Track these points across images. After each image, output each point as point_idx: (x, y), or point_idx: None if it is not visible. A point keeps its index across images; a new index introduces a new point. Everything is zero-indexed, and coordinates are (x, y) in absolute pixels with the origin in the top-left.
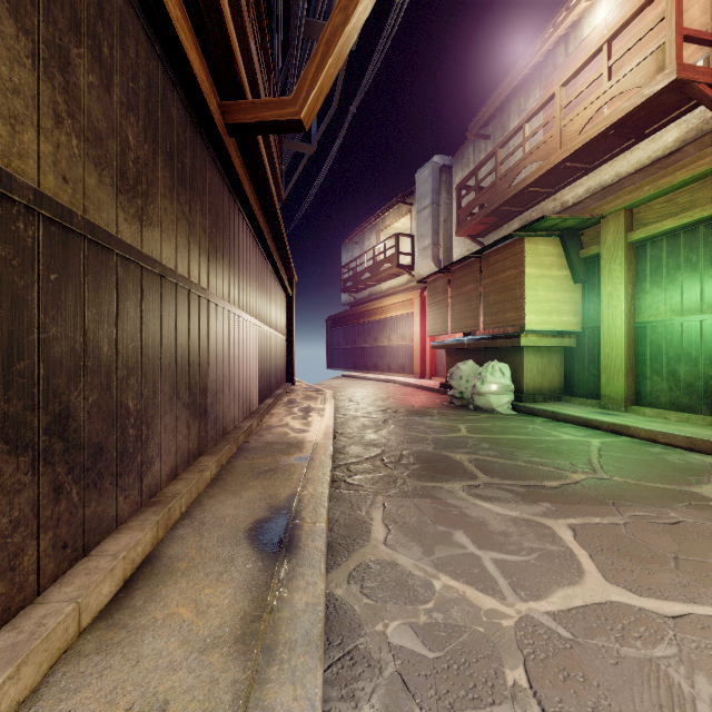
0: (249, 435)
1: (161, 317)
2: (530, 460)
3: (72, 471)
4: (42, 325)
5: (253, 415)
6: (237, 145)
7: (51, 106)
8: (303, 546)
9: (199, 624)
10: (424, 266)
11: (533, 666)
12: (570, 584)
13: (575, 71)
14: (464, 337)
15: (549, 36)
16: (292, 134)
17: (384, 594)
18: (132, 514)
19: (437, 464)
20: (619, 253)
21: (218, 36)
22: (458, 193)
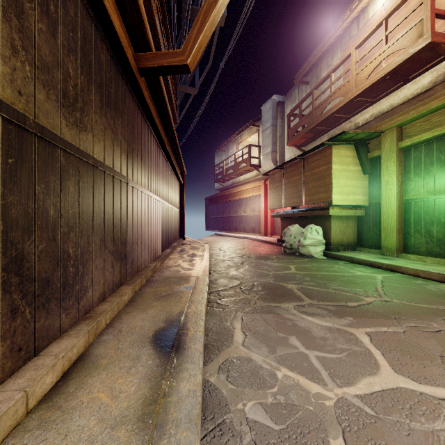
0: (155, 272)
1: (93, 193)
2: (337, 288)
3: (26, 297)
4: (2, 194)
5: (157, 259)
6: (147, 84)
7: (9, 40)
8: (187, 348)
9: (112, 406)
10: (266, 165)
11: (349, 437)
12: (370, 375)
13: (364, 39)
14: (292, 210)
15: (347, 17)
16: (183, 81)
17: (243, 381)
18: (72, 325)
19: (277, 291)
20: (393, 155)
21: (132, 8)
22: (289, 118)
